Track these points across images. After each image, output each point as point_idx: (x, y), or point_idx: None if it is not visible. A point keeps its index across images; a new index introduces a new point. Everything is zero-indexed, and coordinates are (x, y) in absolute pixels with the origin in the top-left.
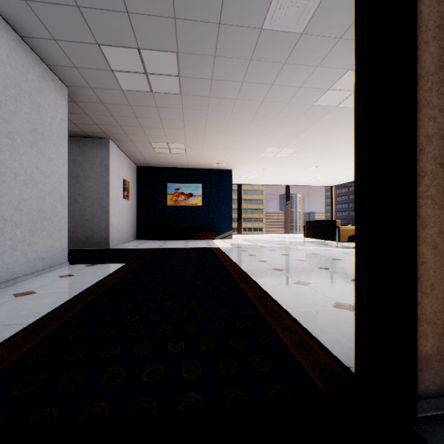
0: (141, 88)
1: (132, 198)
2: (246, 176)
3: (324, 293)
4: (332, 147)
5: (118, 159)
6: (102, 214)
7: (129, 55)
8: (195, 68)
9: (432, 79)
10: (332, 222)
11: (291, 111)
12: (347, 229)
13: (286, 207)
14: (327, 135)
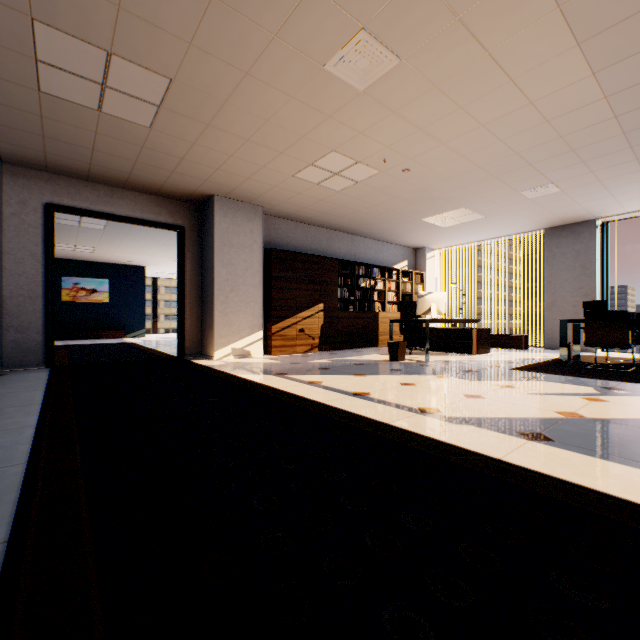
0: (71, 224)
1: None
2: (163, 272)
3: None
4: None
5: None
6: None
7: (72, 216)
8: (120, 225)
9: (190, 292)
10: None
11: None
12: None
13: None
14: None
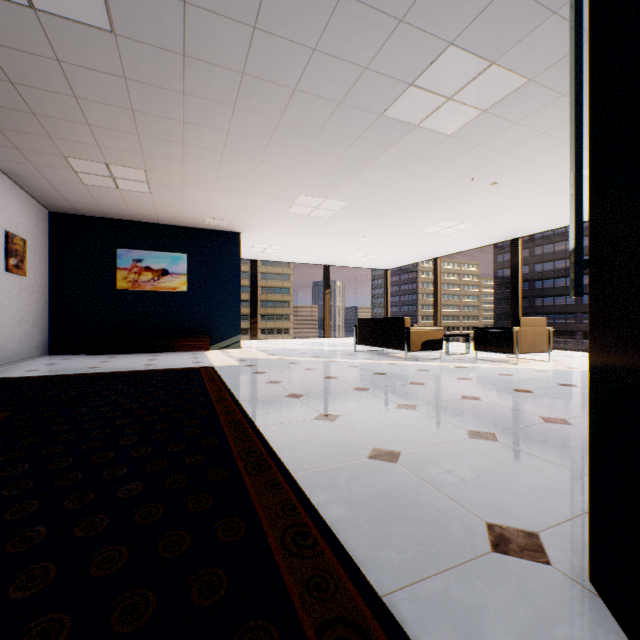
0: None
1: (34, 272)
2: (265, 246)
3: (443, 487)
4: (398, 205)
5: None
6: None
7: None
8: None
9: None
10: (399, 320)
11: (343, 123)
12: (421, 332)
13: (325, 297)
14: (394, 183)
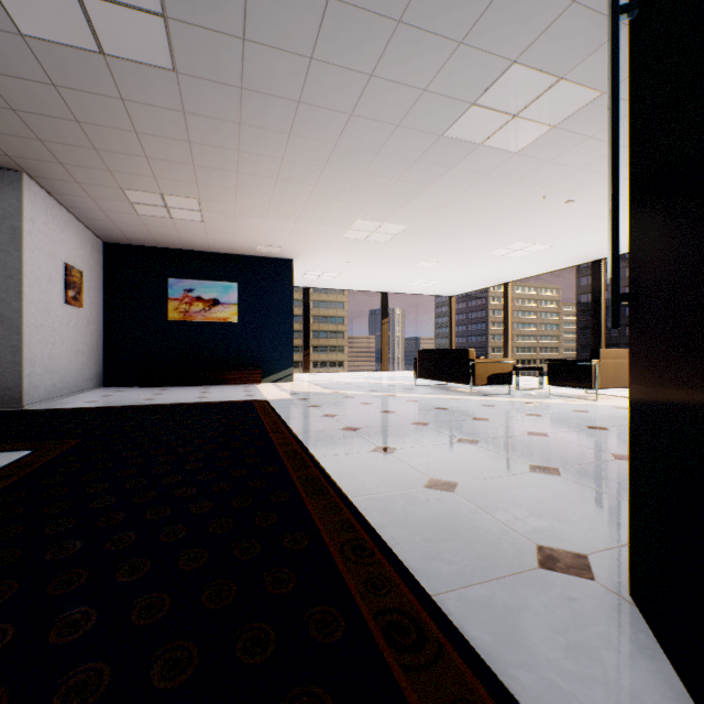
0: (71, 37)
1: (89, 303)
2: (318, 273)
3: (498, 514)
4: (462, 227)
5: (51, 221)
6: (3, 334)
7: None
8: None
9: None
10: (463, 352)
11: (402, 145)
12: (487, 365)
13: (383, 327)
14: (457, 204)
